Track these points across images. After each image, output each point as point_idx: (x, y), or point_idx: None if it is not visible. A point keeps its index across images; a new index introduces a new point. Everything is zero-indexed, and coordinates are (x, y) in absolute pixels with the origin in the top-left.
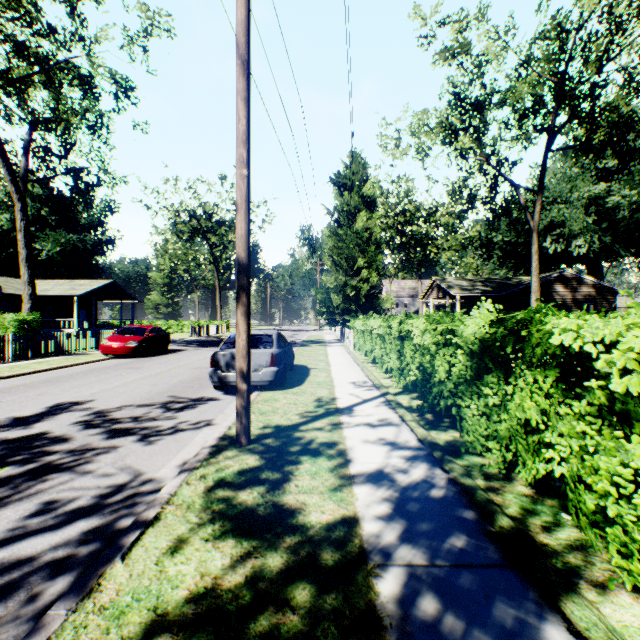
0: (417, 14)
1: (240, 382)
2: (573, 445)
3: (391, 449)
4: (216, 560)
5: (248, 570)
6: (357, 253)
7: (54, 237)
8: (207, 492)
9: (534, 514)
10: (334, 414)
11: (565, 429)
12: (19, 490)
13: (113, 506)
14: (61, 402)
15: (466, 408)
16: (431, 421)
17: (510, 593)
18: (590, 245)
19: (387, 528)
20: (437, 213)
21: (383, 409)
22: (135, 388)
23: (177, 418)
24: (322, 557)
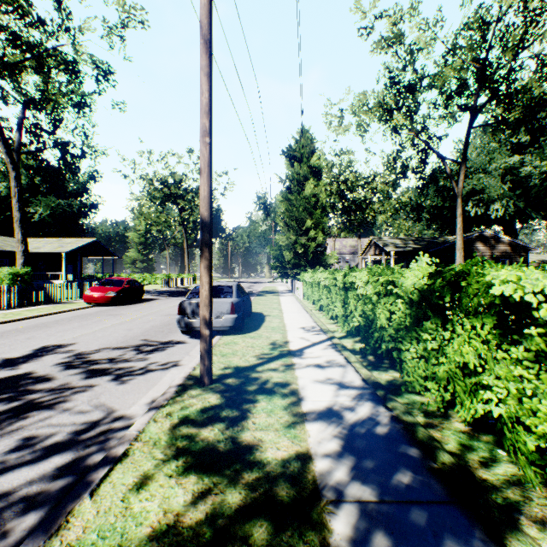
0: (358, 8)
1: (203, 328)
2: (512, 388)
3: (338, 388)
4: (178, 496)
5: (208, 507)
6: (306, 216)
7: (45, 202)
8: (172, 429)
9: (472, 450)
10: (287, 356)
11: (502, 373)
12: (2, 427)
13: (86, 442)
14: (46, 345)
15: (406, 351)
16: (373, 362)
17: (457, 531)
18: (506, 209)
19: (338, 464)
20: (374, 182)
21: (330, 351)
22: (112, 332)
23: (148, 359)
24: (278, 493)
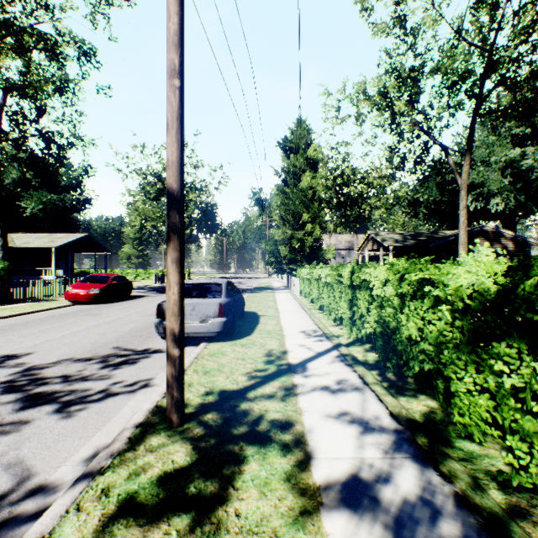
0: None
1: (170, 346)
2: None
3: (361, 432)
4: None
5: None
6: (302, 209)
7: (37, 196)
8: (99, 532)
9: None
10: (286, 374)
11: None
12: None
13: None
14: None
15: (457, 381)
16: (395, 382)
17: None
18: (507, 203)
19: None
20: (370, 176)
21: (339, 366)
22: (82, 338)
23: (111, 377)
24: None
